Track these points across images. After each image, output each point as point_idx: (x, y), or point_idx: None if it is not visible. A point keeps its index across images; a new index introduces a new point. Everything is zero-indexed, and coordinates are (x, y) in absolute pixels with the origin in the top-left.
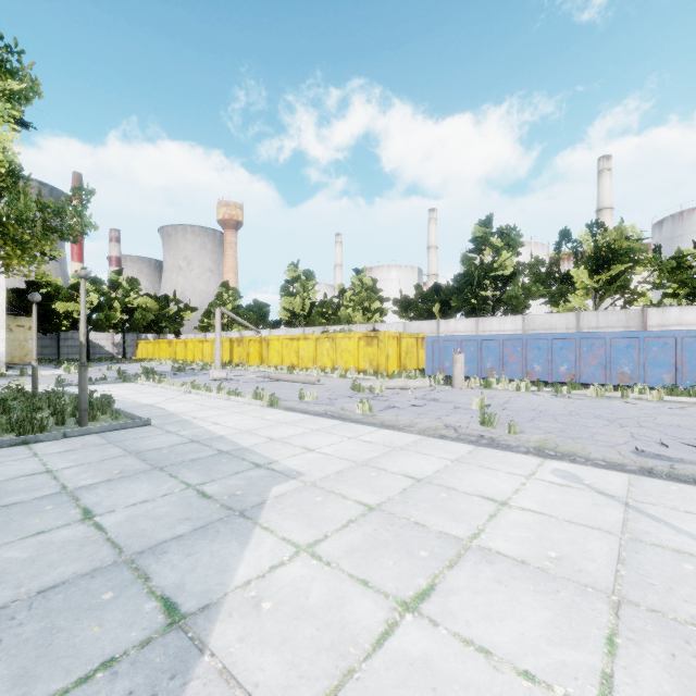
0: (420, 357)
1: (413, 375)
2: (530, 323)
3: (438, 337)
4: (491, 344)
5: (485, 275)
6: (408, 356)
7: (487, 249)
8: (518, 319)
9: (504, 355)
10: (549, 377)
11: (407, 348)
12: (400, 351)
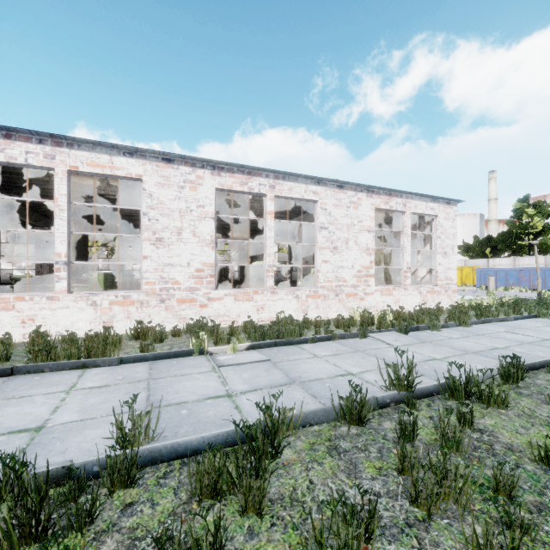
0: (474, 279)
1: (468, 286)
2: (549, 260)
3: (483, 269)
4: (512, 272)
5: (521, 232)
6: (466, 278)
7: (524, 216)
8: (541, 258)
9: (519, 277)
10: (543, 288)
11: (466, 274)
12: (462, 276)
